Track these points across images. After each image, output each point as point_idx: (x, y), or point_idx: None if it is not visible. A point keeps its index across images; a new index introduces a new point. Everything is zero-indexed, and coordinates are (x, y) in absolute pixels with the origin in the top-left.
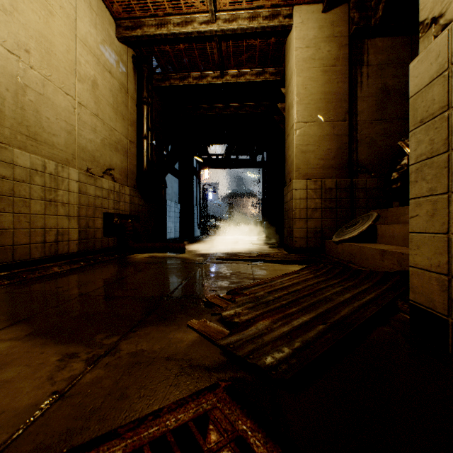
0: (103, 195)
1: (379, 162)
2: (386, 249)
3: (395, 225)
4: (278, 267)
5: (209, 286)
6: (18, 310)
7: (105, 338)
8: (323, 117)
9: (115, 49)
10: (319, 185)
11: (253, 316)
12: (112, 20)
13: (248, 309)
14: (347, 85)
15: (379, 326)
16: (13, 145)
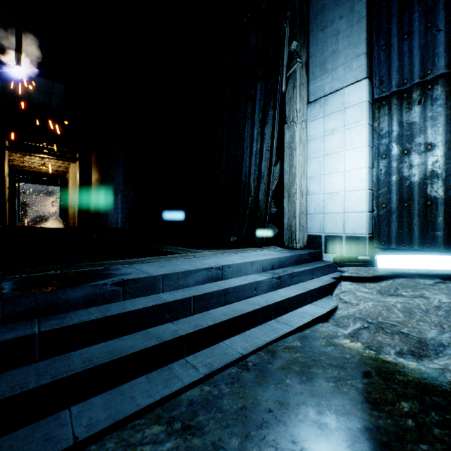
0: None
1: None
2: None
3: None
4: None
5: None
6: None
7: None
8: None
9: None
10: None
11: None
12: None
13: None
14: None
15: None
16: None
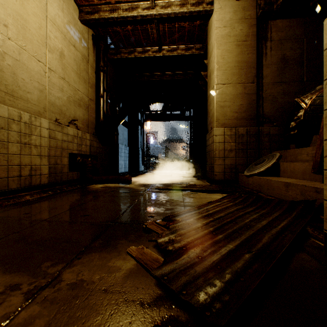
0: (69, 139)
1: (279, 114)
2: (290, 182)
3: (295, 163)
4: (203, 196)
5: (148, 212)
6: None
7: (51, 266)
8: (237, 80)
9: (78, 29)
10: (234, 132)
11: (185, 243)
12: (76, 6)
13: (180, 236)
14: (255, 56)
15: (296, 253)
16: None
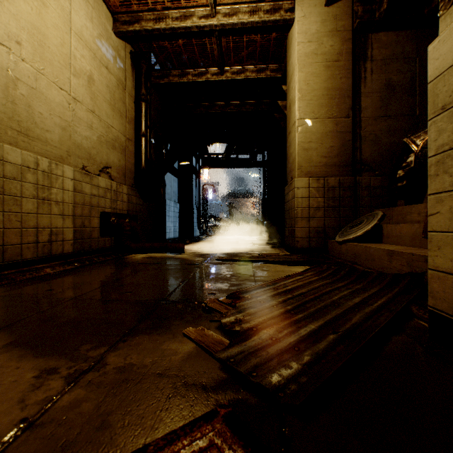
0: (100, 193)
1: (383, 160)
2: (394, 249)
3: (402, 224)
4: (280, 268)
5: (208, 288)
6: (1, 316)
7: (91, 349)
8: (326, 114)
9: (112, 44)
10: (322, 183)
11: (256, 323)
12: (109, 14)
13: (249, 315)
14: (351, 81)
15: (394, 335)
16: (3, 140)
